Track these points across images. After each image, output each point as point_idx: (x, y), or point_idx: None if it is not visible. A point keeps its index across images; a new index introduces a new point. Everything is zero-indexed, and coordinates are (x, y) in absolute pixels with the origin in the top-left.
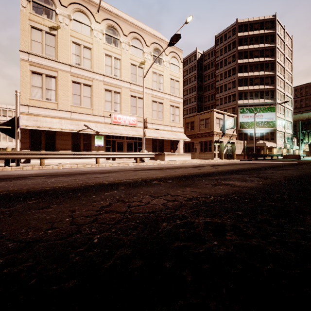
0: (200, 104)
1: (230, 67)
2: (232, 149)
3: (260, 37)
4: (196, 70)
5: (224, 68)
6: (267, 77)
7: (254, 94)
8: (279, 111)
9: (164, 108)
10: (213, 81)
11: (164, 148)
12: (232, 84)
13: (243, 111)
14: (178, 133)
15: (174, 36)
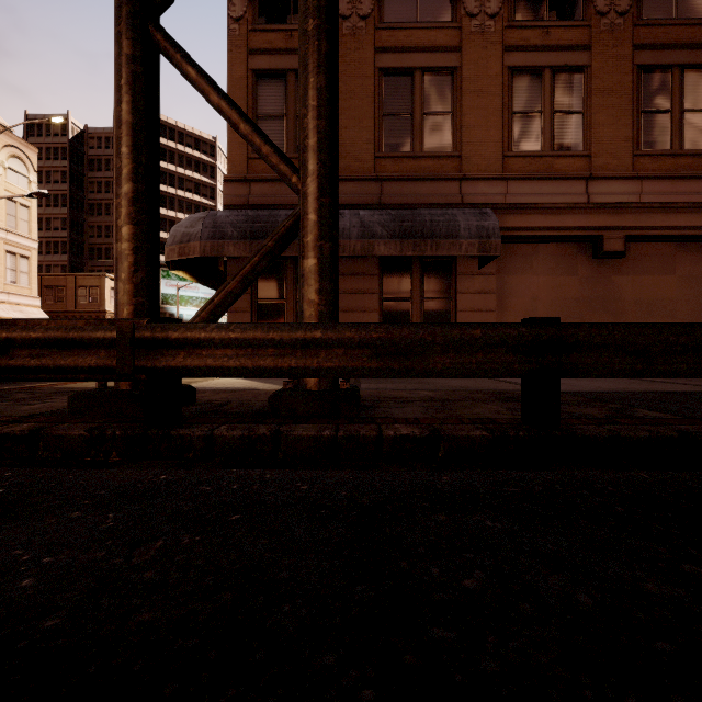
0: (79, 239)
1: None
2: None
3: (196, 162)
4: (67, 160)
5: None
6: None
7: None
8: None
9: None
10: (110, 200)
11: None
12: None
13: (167, 275)
14: (28, 309)
15: (38, 192)
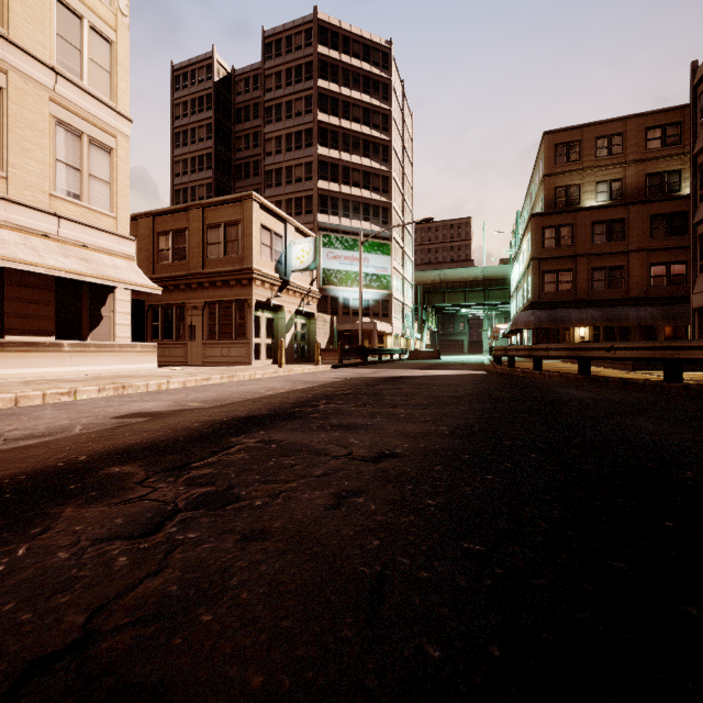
0: None
1: (301, 125)
2: (307, 333)
3: (364, 78)
4: (212, 109)
5: (287, 125)
6: (376, 175)
7: (352, 207)
8: (396, 257)
9: (7, 114)
10: (258, 156)
11: (10, 315)
12: (304, 169)
13: (329, 242)
14: (103, 257)
15: None
